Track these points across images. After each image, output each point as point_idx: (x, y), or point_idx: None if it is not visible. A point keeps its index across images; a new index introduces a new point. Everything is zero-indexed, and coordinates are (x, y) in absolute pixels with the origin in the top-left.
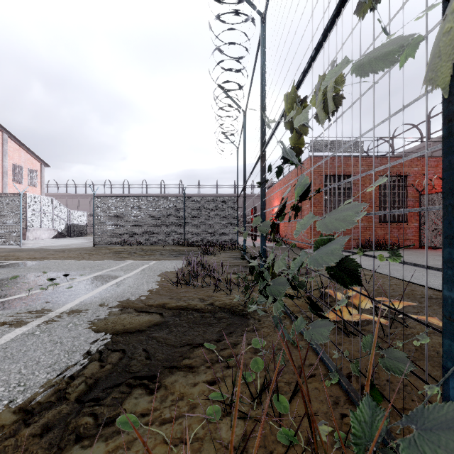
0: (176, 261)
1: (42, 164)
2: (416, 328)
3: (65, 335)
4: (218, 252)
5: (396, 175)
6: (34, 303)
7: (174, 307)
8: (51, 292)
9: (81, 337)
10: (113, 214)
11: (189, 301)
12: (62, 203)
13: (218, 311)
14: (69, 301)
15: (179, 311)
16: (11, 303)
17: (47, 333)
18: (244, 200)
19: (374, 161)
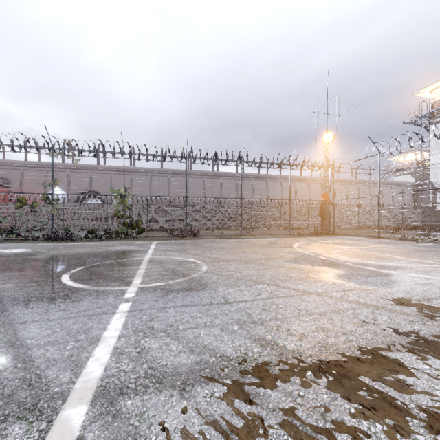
0: None
1: None
2: None
3: None
4: None
5: None
6: None
7: None
8: None
9: None
10: None
11: None
12: None
13: None
14: None
15: None
16: None
17: None
18: None
19: None
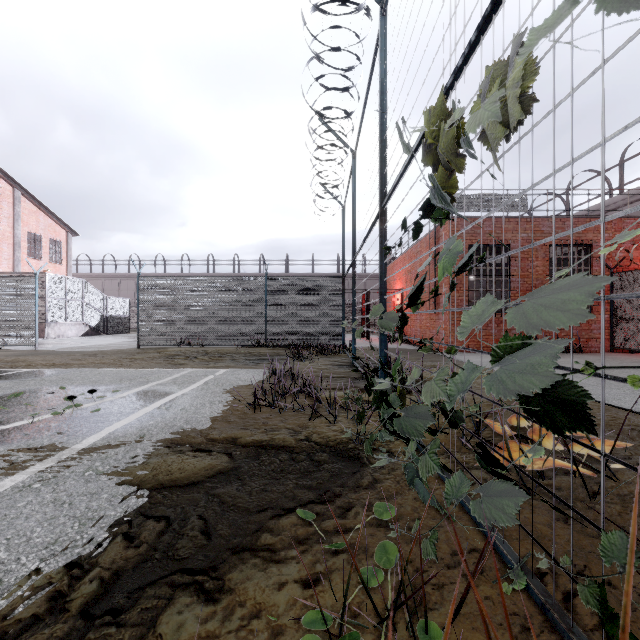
0: (254, 370)
1: (68, 233)
2: (634, 484)
3: (79, 489)
4: (314, 356)
5: (576, 244)
6: (40, 436)
7: (250, 443)
8: (68, 418)
9: (104, 493)
10: (165, 302)
11: (272, 434)
12: (97, 286)
13: (317, 451)
14: (92, 432)
15: (256, 449)
16: (7, 436)
17: (52, 487)
18: (353, 281)
19: (544, 224)
